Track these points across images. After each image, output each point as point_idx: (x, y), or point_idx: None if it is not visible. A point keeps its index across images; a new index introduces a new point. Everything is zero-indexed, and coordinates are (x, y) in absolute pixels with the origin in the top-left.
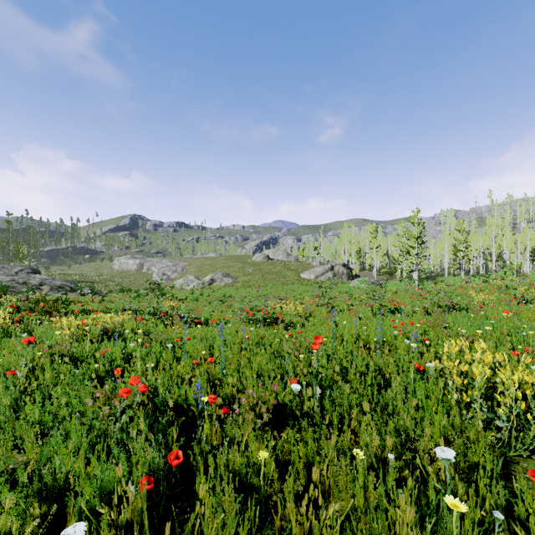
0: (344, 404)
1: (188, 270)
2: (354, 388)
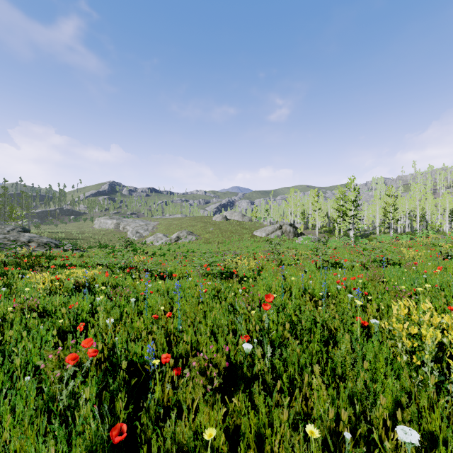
0: (295, 365)
1: (158, 229)
2: (304, 347)
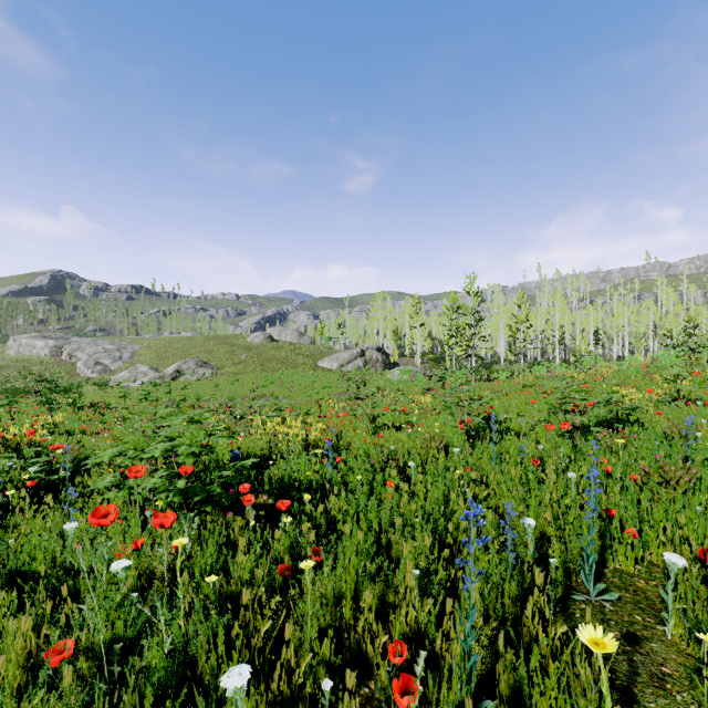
0: None
1: (142, 357)
2: None
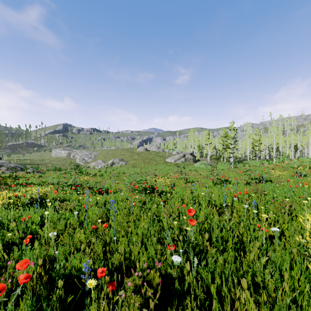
0: (222, 278)
1: (98, 157)
2: (225, 256)
